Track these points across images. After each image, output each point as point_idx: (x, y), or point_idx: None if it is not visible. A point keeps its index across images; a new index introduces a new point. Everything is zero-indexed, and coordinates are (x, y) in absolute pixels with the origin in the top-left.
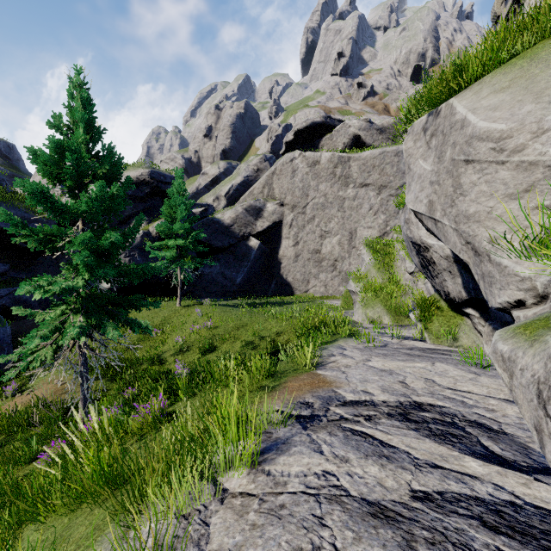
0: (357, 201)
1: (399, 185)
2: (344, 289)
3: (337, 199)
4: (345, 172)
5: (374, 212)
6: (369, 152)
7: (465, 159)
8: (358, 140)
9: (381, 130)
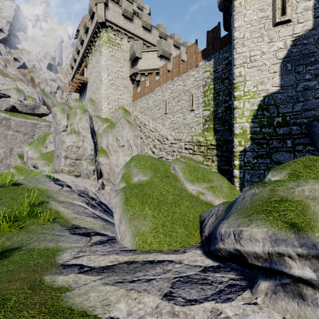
0: (14, 136)
1: (33, 134)
2: (7, 171)
3: (3, 134)
4: (8, 124)
5: (22, 142)
6: (20, 119)
7: (29, 158)
8: (15, 108)
9: (27, 105)
